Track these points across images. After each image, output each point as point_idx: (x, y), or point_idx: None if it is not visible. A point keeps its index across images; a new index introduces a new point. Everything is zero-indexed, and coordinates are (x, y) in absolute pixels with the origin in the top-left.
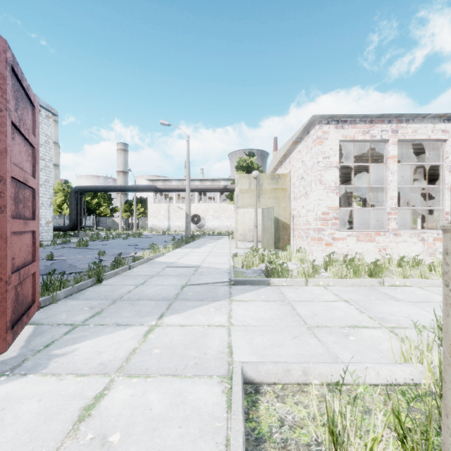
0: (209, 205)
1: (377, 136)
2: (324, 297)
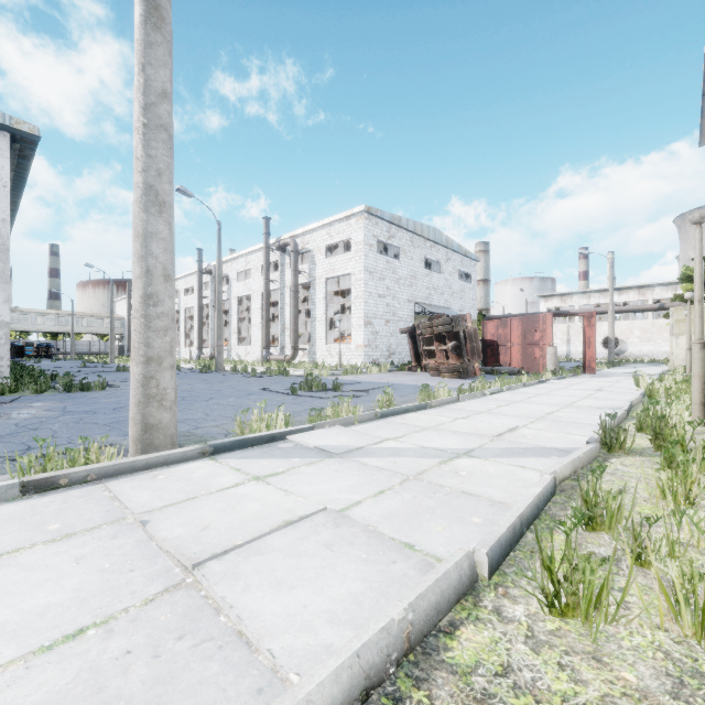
0: (633, 323)
1: None
2: None
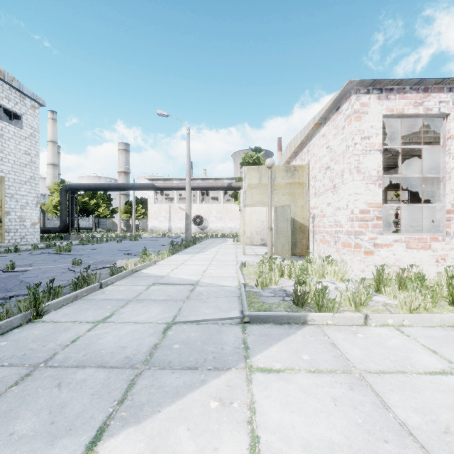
0: (212, 205)
1: (433, 109)
2: (416, 357)
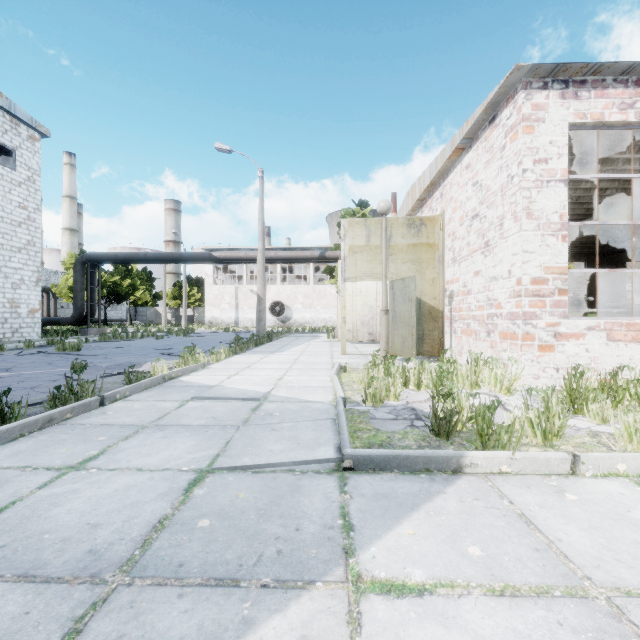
0: (298, 287)
1: None
2: None
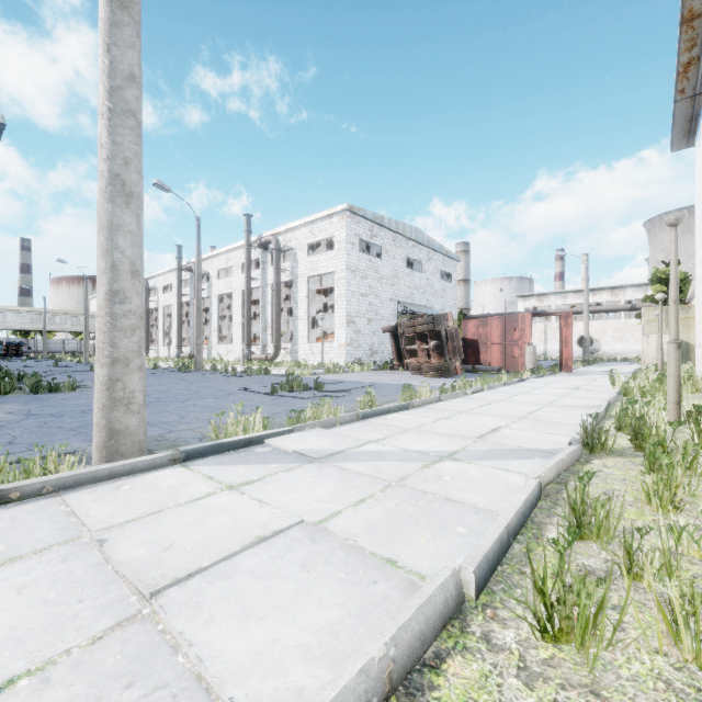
0: (606, 322)
1: None
2: None
